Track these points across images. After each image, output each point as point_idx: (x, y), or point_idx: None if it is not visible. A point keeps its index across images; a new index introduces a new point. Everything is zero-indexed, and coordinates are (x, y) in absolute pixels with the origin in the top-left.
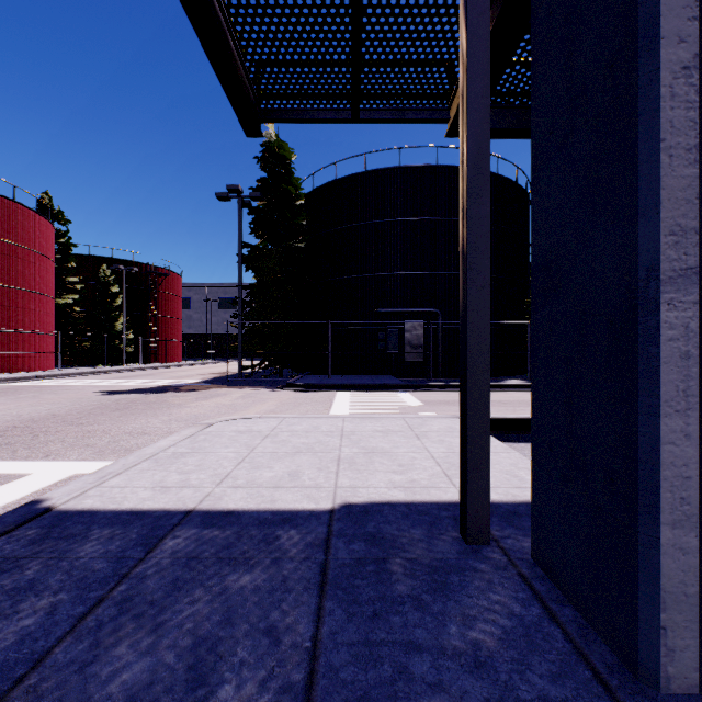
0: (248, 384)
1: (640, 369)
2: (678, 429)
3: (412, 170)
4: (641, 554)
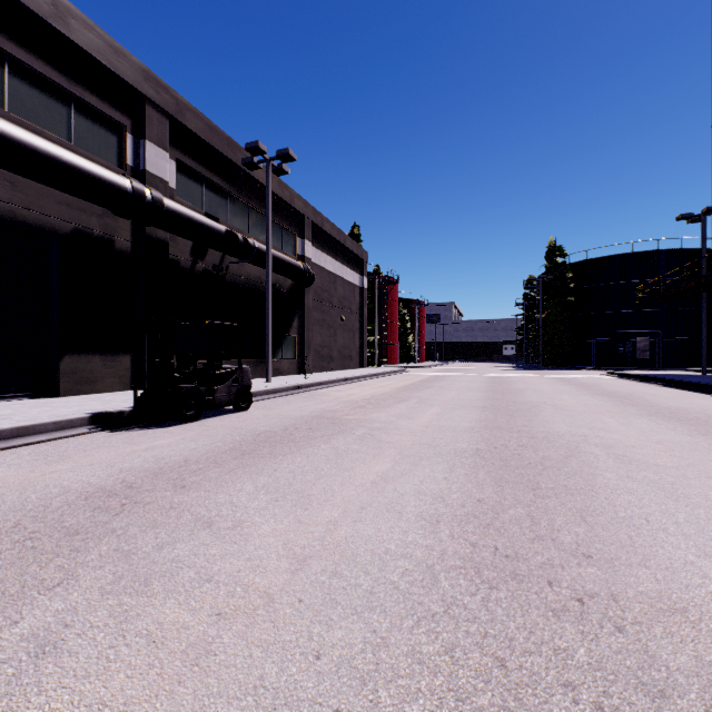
0: (554, 369)
1: None
2: None
3: (641, 254)
4: None
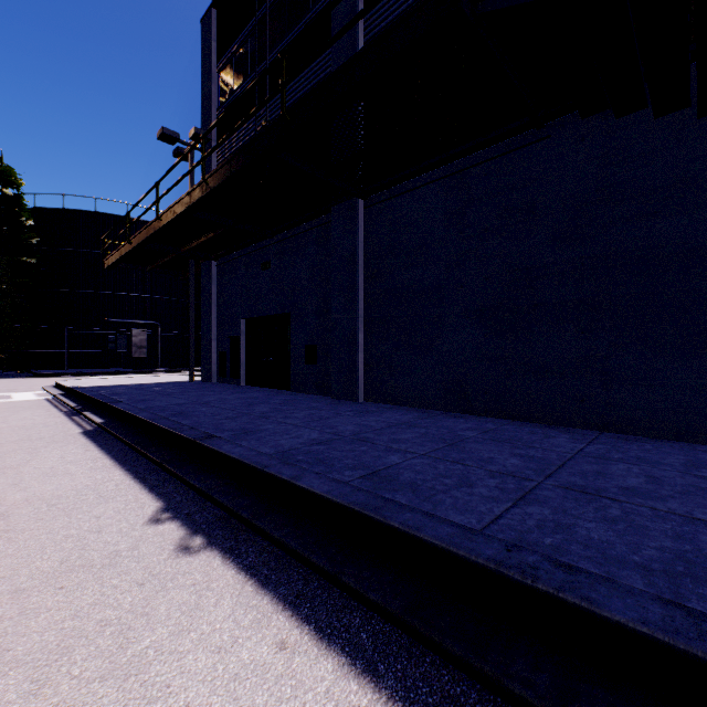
0: None
1: (211, 349)
2: (215, 355)
3: (138, 222)
4: (211, 369)
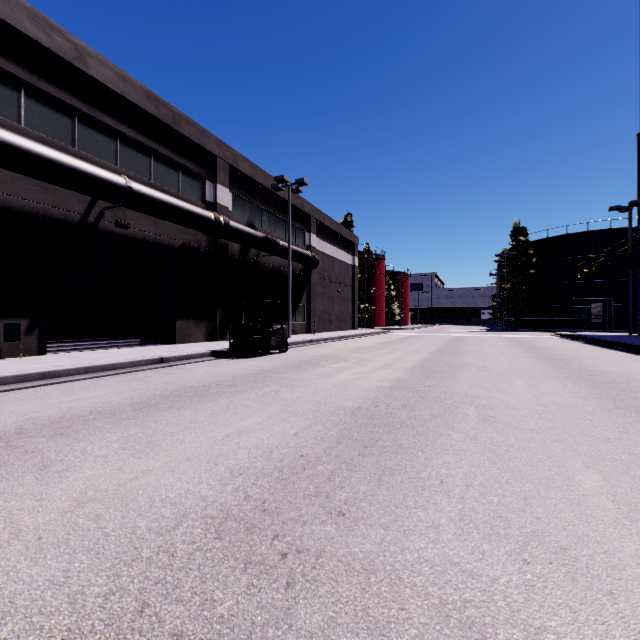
0: (516, 331)
1: None
2: None
3: (595, 232)
4: None
